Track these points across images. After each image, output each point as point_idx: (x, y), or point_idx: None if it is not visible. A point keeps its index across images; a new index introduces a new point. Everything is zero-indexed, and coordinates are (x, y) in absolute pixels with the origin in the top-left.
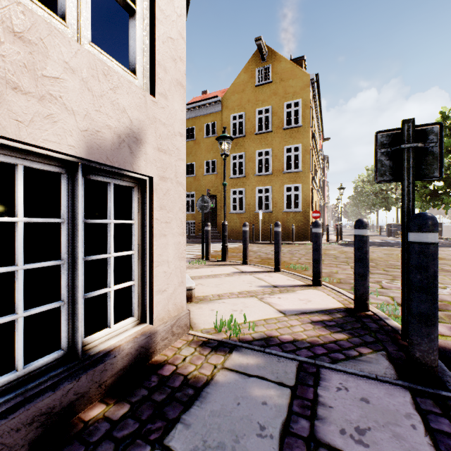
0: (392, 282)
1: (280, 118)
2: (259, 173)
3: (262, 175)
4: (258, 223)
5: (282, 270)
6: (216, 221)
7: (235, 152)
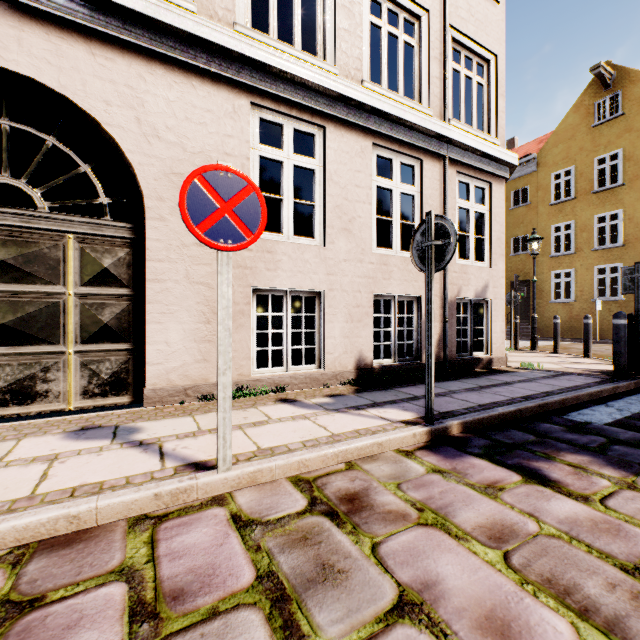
0: None
1: (639, 162)
2: (599, 246)
3: (604, 249)
4: (598, 315)
5: (593, 358)
6: (528, 314)
7: (558, 222)
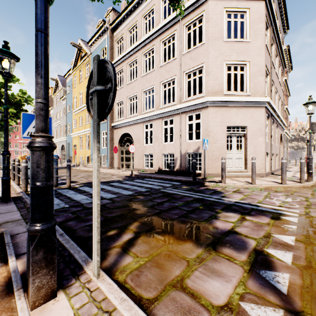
0: (290, 198)
1: None
2: None
3: None
4: None
5: (284, 184)
6: None
7: None
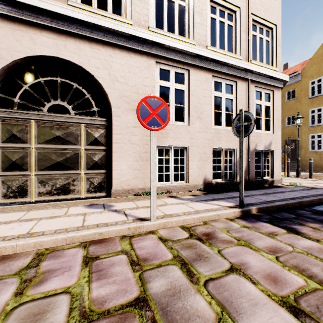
0: None
1: None
2: None
3: None
4: None
5: None
6: (296, 158)
7: (313, 107)
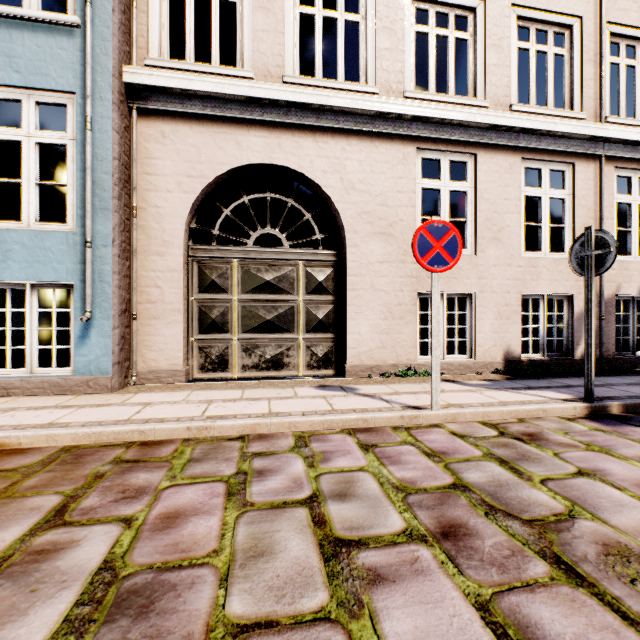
0: None
1: None
2: None
3: None
4: None
5: None
6: None
7: None
